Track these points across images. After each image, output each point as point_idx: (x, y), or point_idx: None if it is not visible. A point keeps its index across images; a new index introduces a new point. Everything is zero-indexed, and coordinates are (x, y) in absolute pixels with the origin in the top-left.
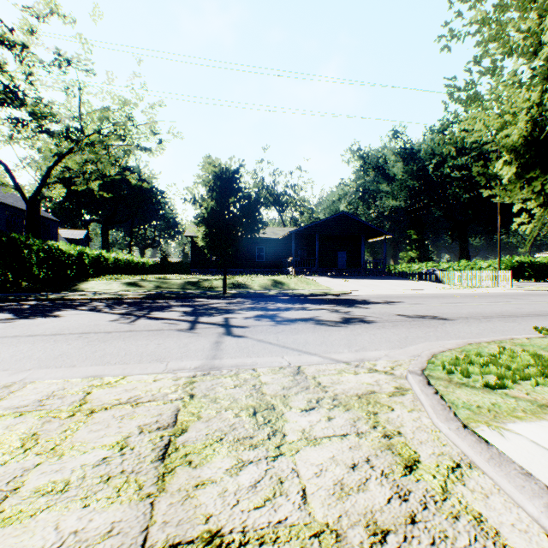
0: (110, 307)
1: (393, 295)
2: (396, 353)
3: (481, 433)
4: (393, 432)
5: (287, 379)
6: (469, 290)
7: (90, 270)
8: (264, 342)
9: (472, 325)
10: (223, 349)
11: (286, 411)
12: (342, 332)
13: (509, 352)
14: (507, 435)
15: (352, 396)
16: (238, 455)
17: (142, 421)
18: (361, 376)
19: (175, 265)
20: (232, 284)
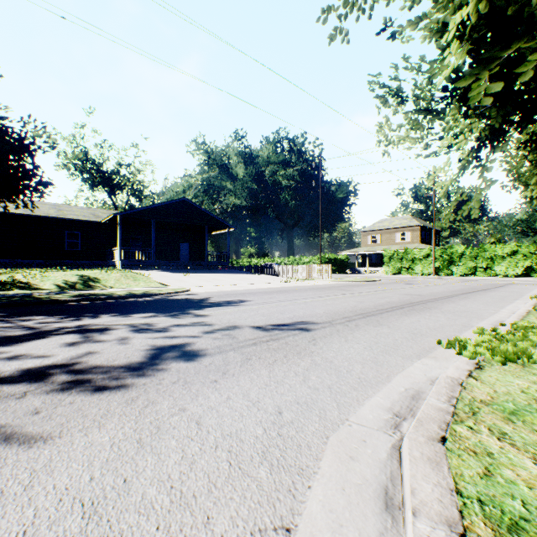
0: None
1: (238, 292)
2: None
3: None
4: None
5: None
6: (304, 283)
7: None
8: None
9: (350, 339)
10: None
11: None
12: (105, 433)
13: None
14: None
15: None
16: None
17: None
18: None
19: None
20: (1, 283)
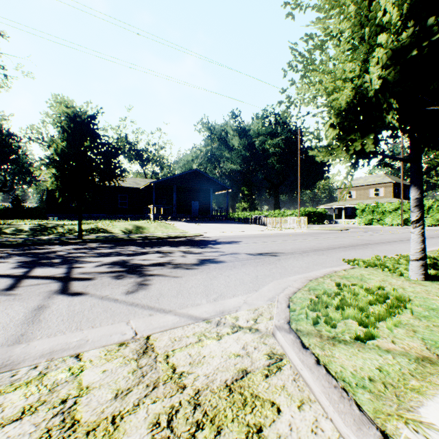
0: None
1: (235, 236)
2: (253, 297)
3: None
4: None
5: (126, 370)
6: (284, 231)
7: None
8: (108, 300)
9: (299, 260)
10: (43, 320)
11: None
12: (198, 276)
13: (347, 288)
14: None
15: (220, 389)
16: None
17: None
18: (226, 341)
19: (29, 210)
20: (92, 229)
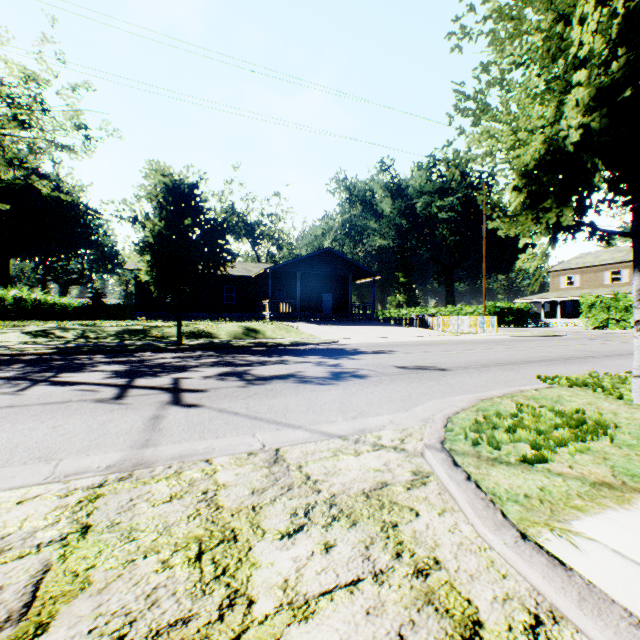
0: None
1: (385, 343)
2: (402, 417)
3: (549, 547)
4: (428, 562)
5: (259, 475)
6: (459, 337)
7: None
8: (227, 413)
9: (474, 376)
10: (164, 429)
11: (256, 541)
12: (332, 392)
13: (529, 409)
14: (581, 544)
15: (357, 495)
16: None
17: None
18: (365, 457)
19: (112, 307)
20: (191, 332)
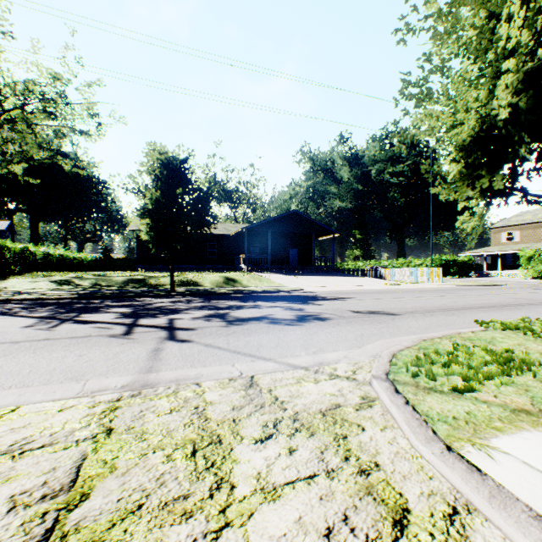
0: (28, 310)
1: (343, 291)
2: (354, 353)
3: (469, 457)
4: (370, 465)
5: (238, 395)
6: (408, 286)
7: (12, 266)
8: (212, 347)
9: (419, 320)
10: (163, 359)
11: (236, 444)
12: (297, 332)
13: (464, 348)
14: (496, 456)
15: (315, 413)
16: (162, 537)
17: (20, 486)
18: (323, 384)
19: (118, 261)
20: (181, 281)
